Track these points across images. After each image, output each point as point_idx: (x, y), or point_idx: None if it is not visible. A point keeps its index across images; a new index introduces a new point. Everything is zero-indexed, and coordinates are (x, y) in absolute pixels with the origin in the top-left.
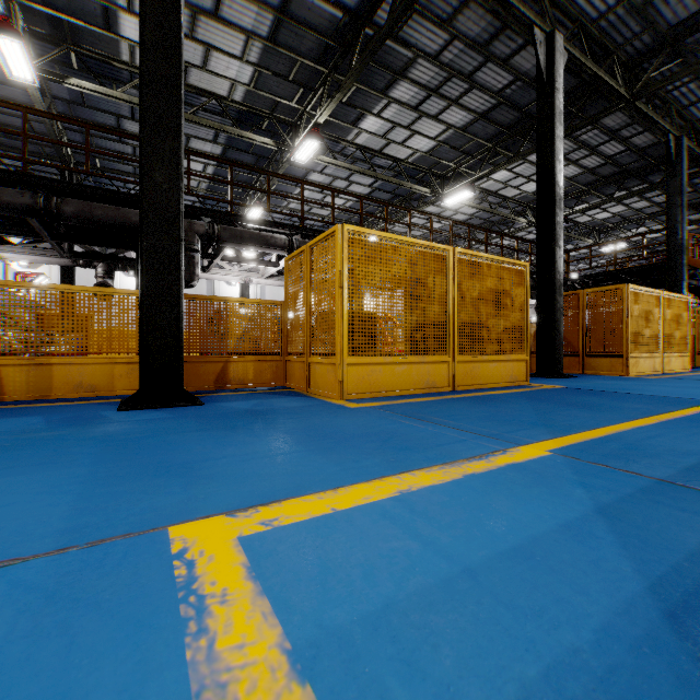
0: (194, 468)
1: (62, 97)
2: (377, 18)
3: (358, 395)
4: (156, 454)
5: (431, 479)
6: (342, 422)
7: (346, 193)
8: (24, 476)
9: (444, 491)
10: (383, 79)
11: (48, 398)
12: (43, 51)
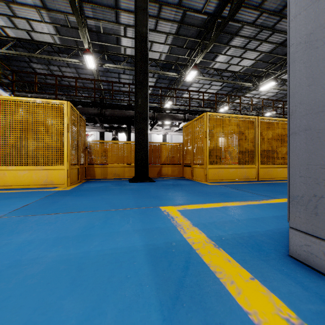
0: (160, 197)
1: (101, 70)
2: (223, 13)
3: (213, 180)
4: (148, 193)
5: (235, 204)
6: (206, 189)
7: (209, 92)
8: (118, 195)
9: (238, 207)
10: (226, 38)
11: (106, 178)
12: (96, 56)
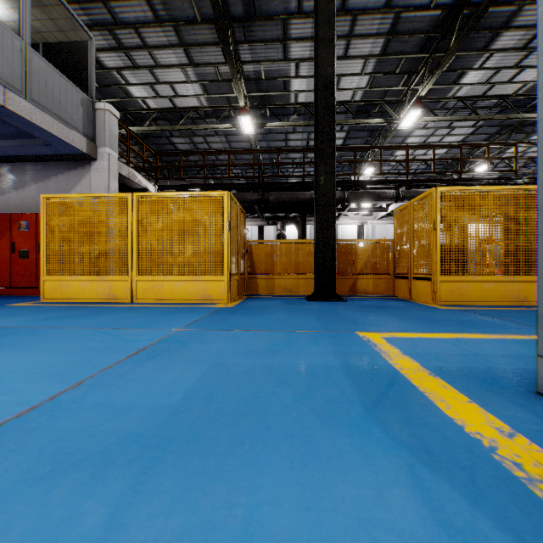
0: (356, 321)
1: (261, 133)
2: None
3: (448, 302)
4: (337, 316)
5: (478, 337)
6: (433, 314)
7: (445, 145)
8: (296, 316)
9: (482, 340)
10: (483, 39)
11: (273, 294)
12: (254, 113)
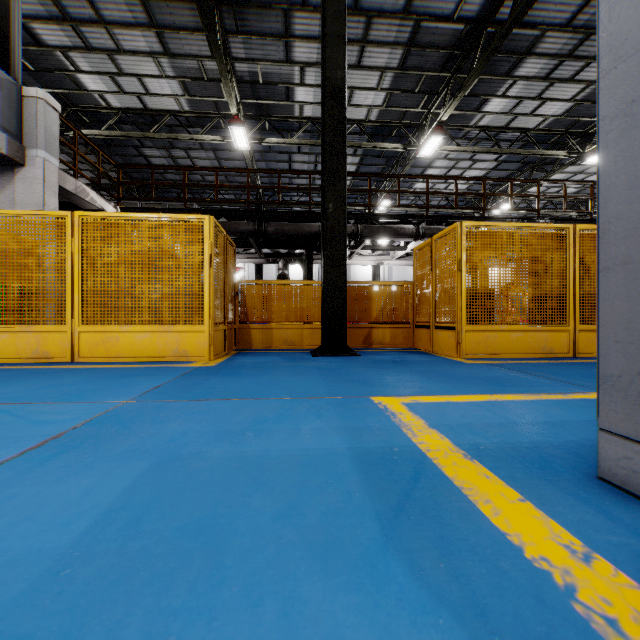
0: (370, 382)
1: (258, 150)
2: (499, 15)
3: (474, 355)
4: (348, 375)
5: (513, 398)
6: (459, 370)
7: (468, 178)
8: (296, 377)
9: (519, 403)
10: (507, 63)
11: (271, 348)
12: (250, 125)
